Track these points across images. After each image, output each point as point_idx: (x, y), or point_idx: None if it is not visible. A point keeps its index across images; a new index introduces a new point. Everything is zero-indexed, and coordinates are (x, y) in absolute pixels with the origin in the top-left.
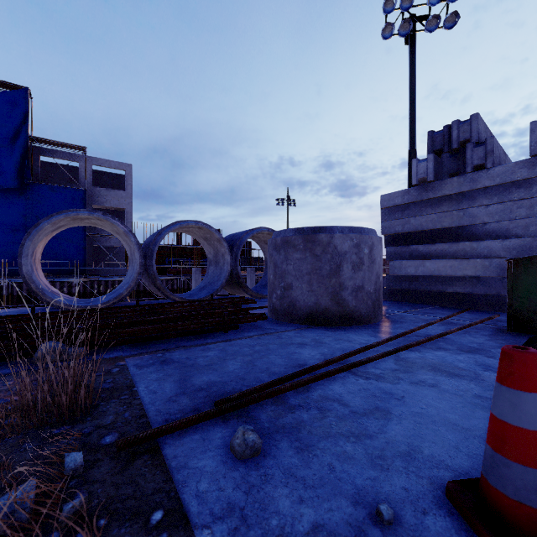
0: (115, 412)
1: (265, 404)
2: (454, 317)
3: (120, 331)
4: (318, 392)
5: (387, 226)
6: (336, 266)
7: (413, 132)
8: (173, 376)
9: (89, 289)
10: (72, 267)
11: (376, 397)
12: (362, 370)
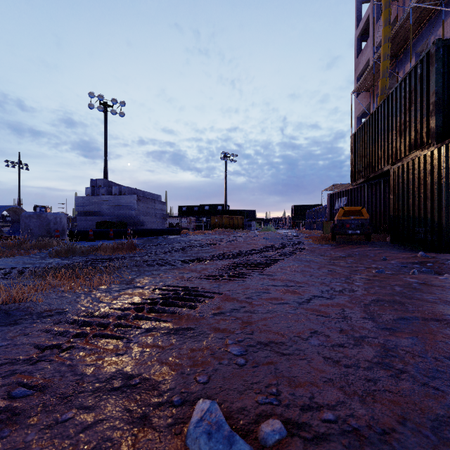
0: None
1: None
2: None
3: None
4: None
5: (78, 208)
6: (48, 223)
7: (106, 158)
8: None
9: None
10: None
11: None
12: None
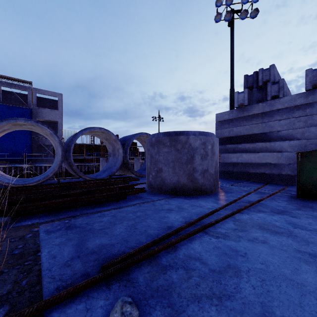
0: (14, 280)
1: (143, 265)
2: (262, 188)
3: (38, 204)
4: (183, 251)
5: (219, 133)
6: (190, 157)
7: (232, 78)
8: (73, 240)
9: (34, 171)
10: (23, 157)
11: (226, 254)
12: (212, 230)
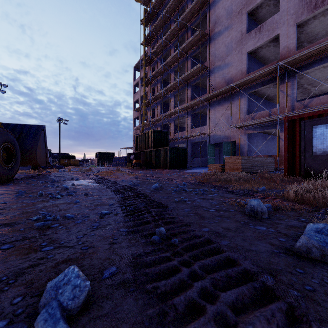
0: None
1: None
2: None
3: None
4: None
5: None
6: None
7: None
8: None
9: None
10: None
11: None
12: None
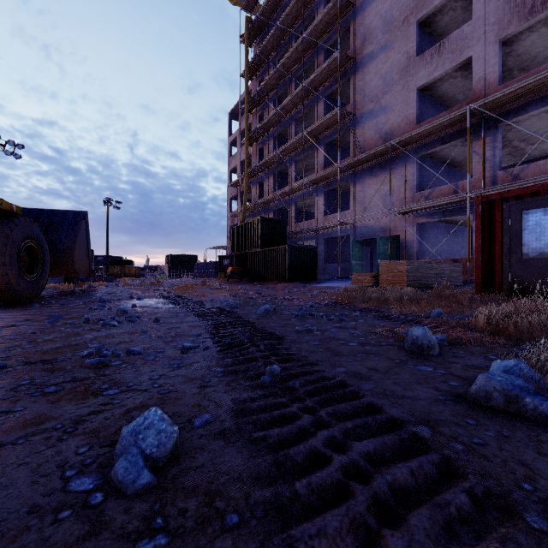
0: None
1: None
2: None
3: None
4: None
5: None
6: None
7: None
8: None
9: None
10: None
11: None
12: None
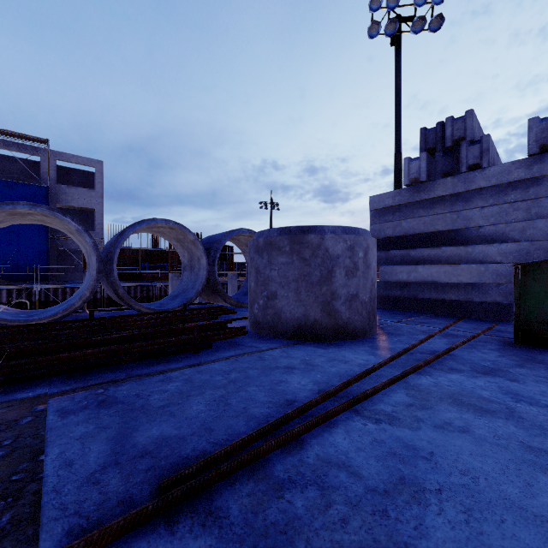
0: None
1: (238, 479)
2: (452, 327)
3: (49, 358)
4: (315, 450)
5: (377, 229)
6: (327, 272)
7: (399, 135)
8: (108, 429)
9: (52, 297)
10: (32, 272)
11: (396, 456)
12: (368, 407)
